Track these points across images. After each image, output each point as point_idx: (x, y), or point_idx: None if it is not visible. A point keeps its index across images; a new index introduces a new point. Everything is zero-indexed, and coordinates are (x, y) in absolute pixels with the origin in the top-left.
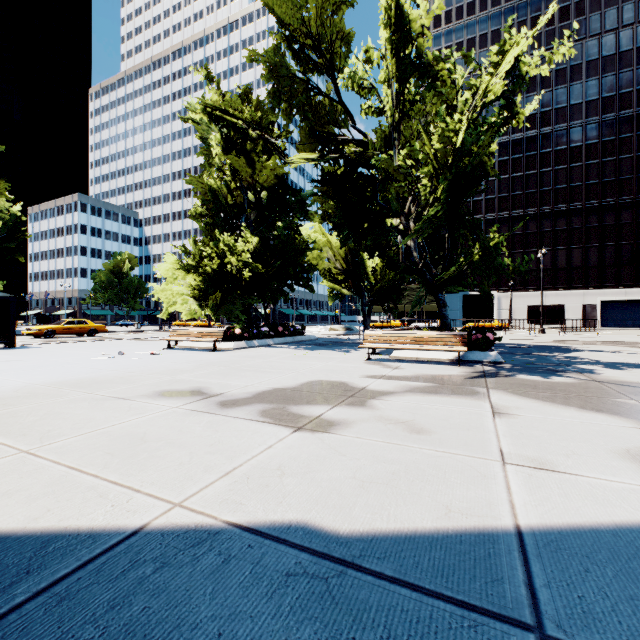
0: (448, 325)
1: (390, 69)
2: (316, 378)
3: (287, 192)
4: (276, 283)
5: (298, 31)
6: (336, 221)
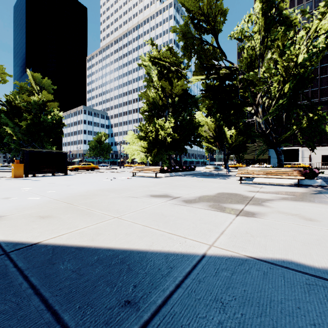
0: (283, 165)
1: (260, 24)
2: (221, 191)
3: (188, 97)
4: (183, 144)
5: (197, 13)
6: (209, 111)
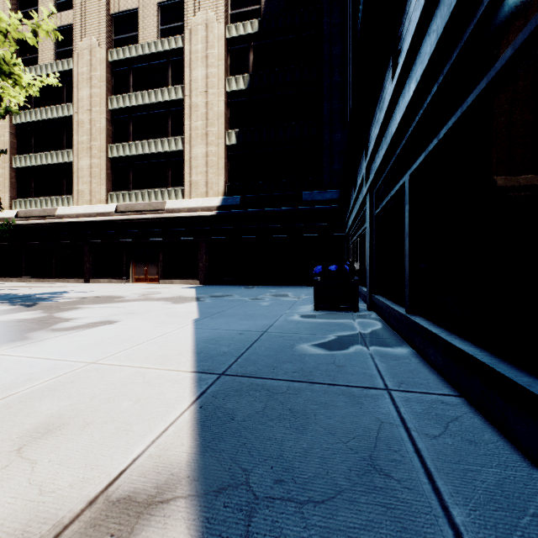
0: None
1: None
2: None
3: None
4: None
5: None
6: None
